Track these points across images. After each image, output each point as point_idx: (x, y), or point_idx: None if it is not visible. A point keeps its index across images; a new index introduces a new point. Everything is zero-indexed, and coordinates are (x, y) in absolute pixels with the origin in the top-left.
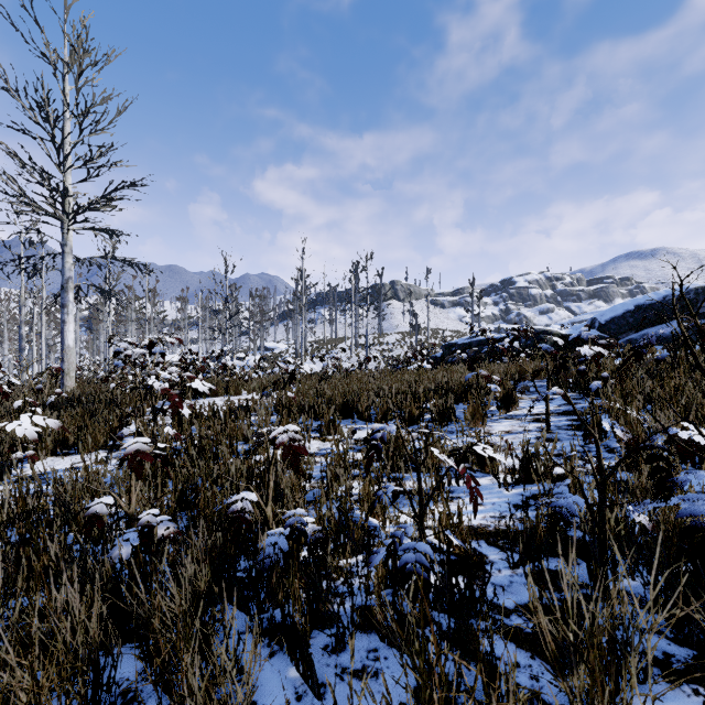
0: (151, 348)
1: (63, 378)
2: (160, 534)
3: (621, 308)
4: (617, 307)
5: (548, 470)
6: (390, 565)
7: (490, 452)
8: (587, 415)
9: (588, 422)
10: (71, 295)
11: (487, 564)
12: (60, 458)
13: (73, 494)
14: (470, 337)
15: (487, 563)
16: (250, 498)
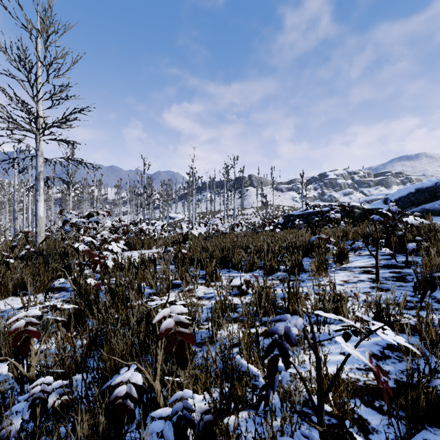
0: (89, 218)
1: (36, 237)
2: (51, 403)
3: (406, 191)
4: (403, 190)
5: (397, 322)
6: (274, 428)
7: (392, 334)
8: (404, 269)
9: (408, 274)
10: (41, 183)
11: (371, 433)
12: (17, 298)
13: (4, 339)
14: (303, 210)
15: (370, 431)
16: (135, 381)
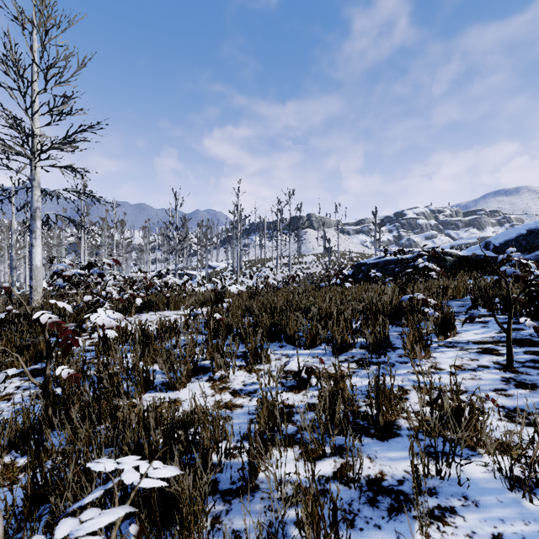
0: (89, 269)
1: (31, 293)
2: None
3: (514, 233)
4: (510, 232)
5: None
6: None
7: None
8: None
9: None
10: (38, 223)
11: None
12: None
13: None
14: (377, 258)
15: None
16: None
